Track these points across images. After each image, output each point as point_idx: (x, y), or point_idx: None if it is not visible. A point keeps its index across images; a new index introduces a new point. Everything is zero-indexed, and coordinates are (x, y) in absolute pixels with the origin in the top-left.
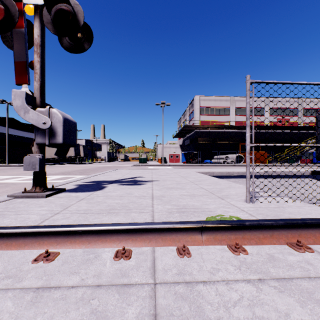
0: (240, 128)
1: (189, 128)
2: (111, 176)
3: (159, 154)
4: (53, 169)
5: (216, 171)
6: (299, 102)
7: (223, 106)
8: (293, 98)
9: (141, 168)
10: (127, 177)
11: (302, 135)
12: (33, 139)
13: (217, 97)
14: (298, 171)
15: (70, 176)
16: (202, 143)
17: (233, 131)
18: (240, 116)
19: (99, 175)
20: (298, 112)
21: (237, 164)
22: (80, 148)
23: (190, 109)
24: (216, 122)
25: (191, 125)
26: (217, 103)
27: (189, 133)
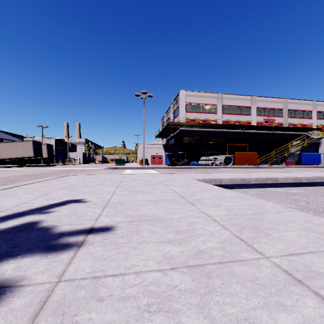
0: (227, 128)
1: (174, 126)
2: None
3: (140, 155)
4: None
5: (224, 177)
6: (284, 102)
7: (210, 103)
8: (278, 98)
9: (115, 171)
10: (33, 206)
11: (286, 137)
12: None
13: (203, 93)
14: None
15: None
16: (188, 143)
17: (220, 130)
18: (227, 114)
19: None
20: (283, 113)
21: (229, 166)
22: (43, 147)
23: (174, 105)
24: (203, 120)
25: (176, 122)
26: (203, 100)
27: (173, 132)
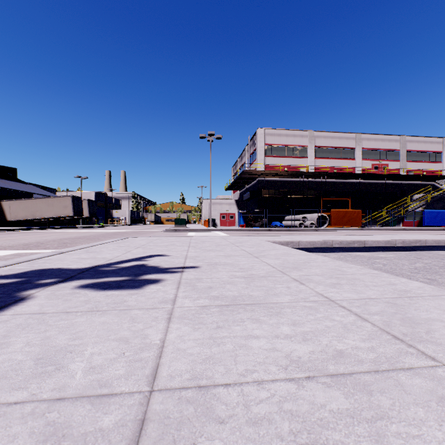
0: (322, 177)
1: (250, 175)
2: (97, 254)
3: (205, 213)
4: (23, 236)
5: (303, 239)
6: (401, 141)
7: (298, 145)
8: (393, 135)
9: (176, 234)
10: (129, 257)
11: (405, 188)
12: (7, 190)
13: (289, 131)
14: (437, 240)
15: (30, 251)
16: (268, 198)
17: (312, 180)
18: (321, 159)
19: (75, 250)
20: (400, 156)
21: (321, 228)
22: (84, 204)
23: (250, 148)
24: (288, 167)
25: (252, 171)
26: (289, 140)
27: (249, 183)
